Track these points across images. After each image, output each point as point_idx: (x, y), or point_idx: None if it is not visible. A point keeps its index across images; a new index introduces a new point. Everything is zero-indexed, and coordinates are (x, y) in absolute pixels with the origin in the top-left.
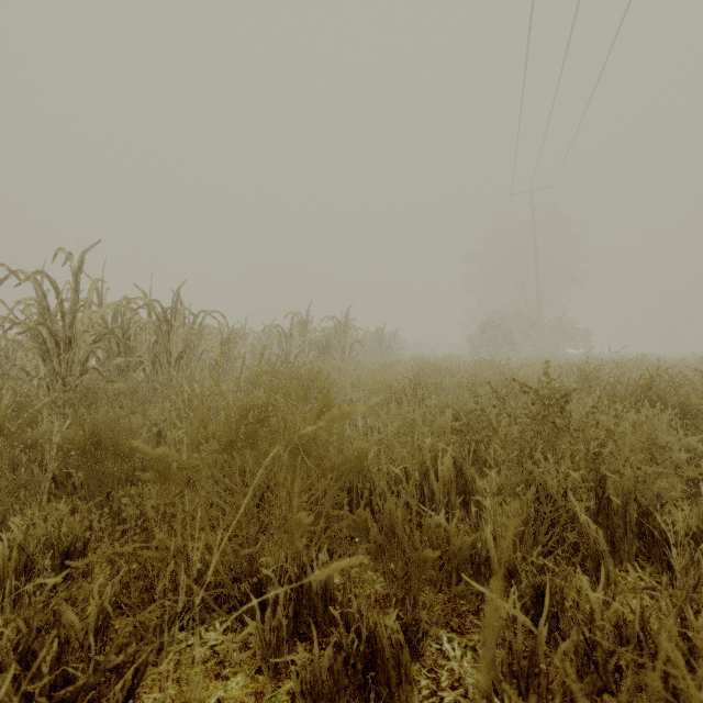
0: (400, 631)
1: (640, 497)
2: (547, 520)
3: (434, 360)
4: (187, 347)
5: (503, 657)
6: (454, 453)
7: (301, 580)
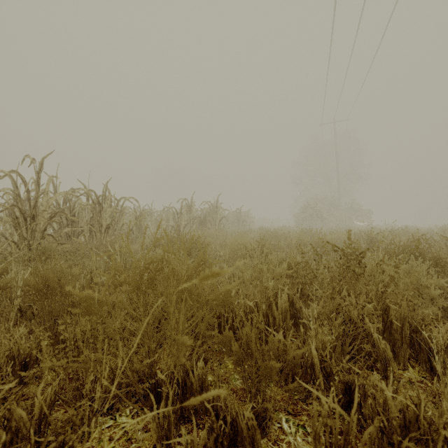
0: (254, 418)
1: (411, 319)
2: (350, 336)
3: (273, 229)
4: (112, 221)
5: (326, 437)
6: (288, 291)
7: (185, 381)
